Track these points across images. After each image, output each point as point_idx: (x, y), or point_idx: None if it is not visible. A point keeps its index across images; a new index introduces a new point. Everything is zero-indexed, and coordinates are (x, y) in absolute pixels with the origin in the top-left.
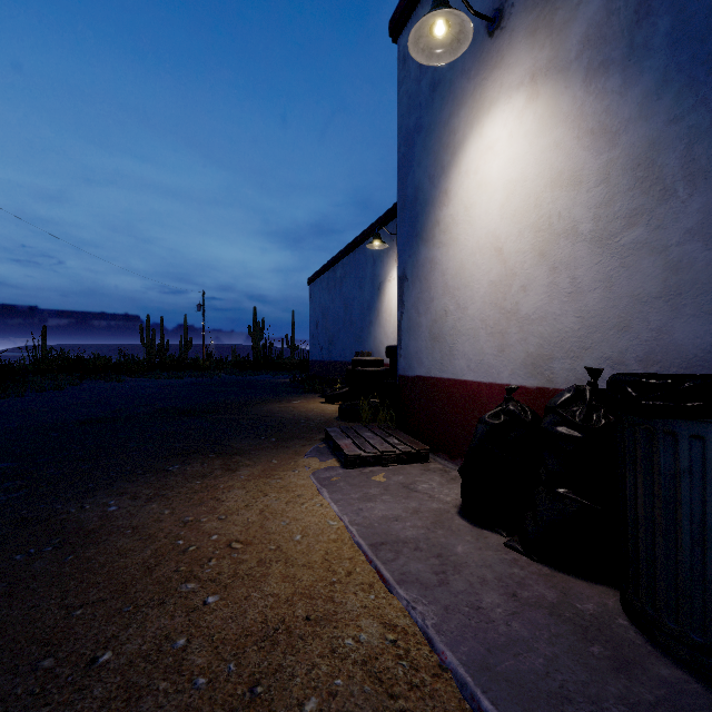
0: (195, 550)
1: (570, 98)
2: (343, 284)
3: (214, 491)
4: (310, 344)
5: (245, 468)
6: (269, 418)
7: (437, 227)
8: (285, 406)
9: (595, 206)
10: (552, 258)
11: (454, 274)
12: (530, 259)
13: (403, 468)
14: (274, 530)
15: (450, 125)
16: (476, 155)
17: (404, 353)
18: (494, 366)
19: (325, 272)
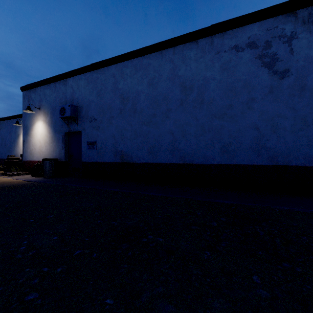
0: None
1: (47, 126)
2: (1, 130)
3: None
4: None
5: None
6: None
7: (31, 134)
8: None
9: (49, 140)
10: (45, 145)
11: (34, 143)
12: (43, 144)
13: (23, 175)
14: None
15: (33, 118)
16: (37, 126)
17: (24, 156)
18: (39, 158)
19: None
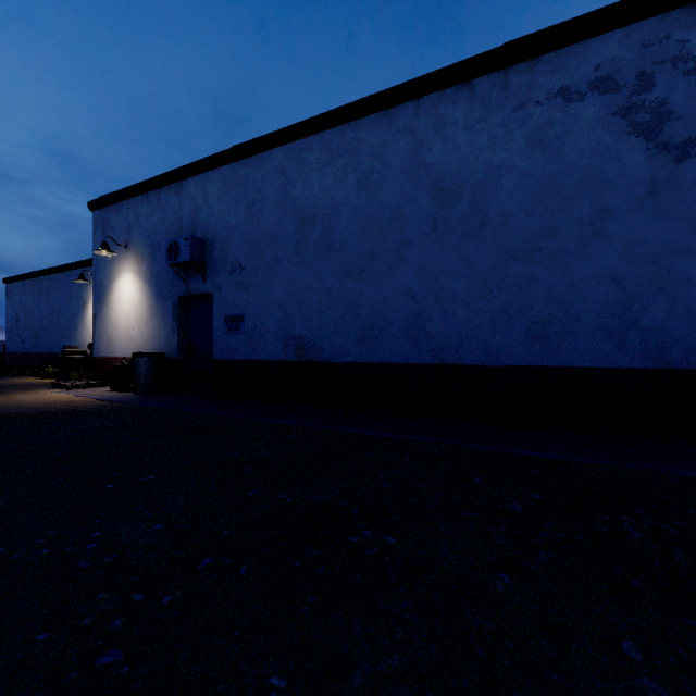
0: (20, 401)
1: (142, 285)
2: (50, 294)
3: (9, 396)
4: (8, 338)
5: (16, 394)
6: (4, 385)
7: (110, 301)
8: (8, 381)
9: (146, 314)
10: (139, 323)
11: (115, 320)
12: (135, 322)
13: (93, 388)
14: (45, 397)
15: (114, 267)
16: (122, 284)
17: (96, 347)
18: (127, 352)
19: (29, 278)
